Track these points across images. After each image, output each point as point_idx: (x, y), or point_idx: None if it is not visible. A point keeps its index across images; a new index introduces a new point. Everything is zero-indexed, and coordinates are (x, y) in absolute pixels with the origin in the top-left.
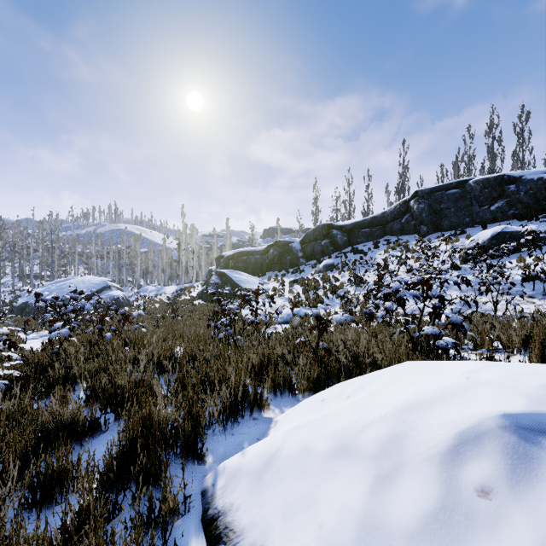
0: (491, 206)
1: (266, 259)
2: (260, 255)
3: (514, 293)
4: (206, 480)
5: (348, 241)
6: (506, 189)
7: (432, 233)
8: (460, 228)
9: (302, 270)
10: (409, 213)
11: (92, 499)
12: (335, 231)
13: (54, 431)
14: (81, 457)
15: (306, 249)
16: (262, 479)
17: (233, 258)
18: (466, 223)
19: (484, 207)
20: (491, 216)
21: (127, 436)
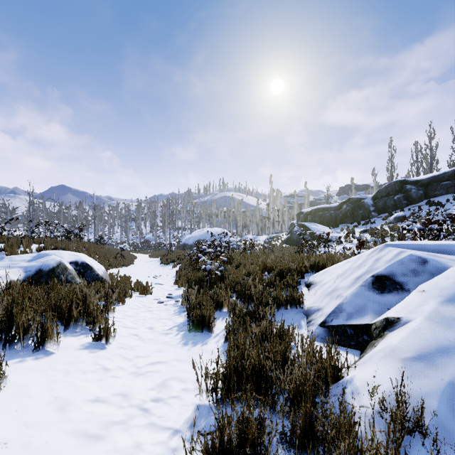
0: None
1: (339, 214)
2: (334, 210)
3: None
4: (305, 280)
5: (424, 194)
6: None
7: None
8: None
9: (373, 221)
10: None
11: (273, 277)
12: (409, 186)
13: (251, 270)
14: (263, 275)
15: (378, 204)
16: (323, 273)
17: (310, 214)
18: None
19: None
20: None
21: (279, 267)
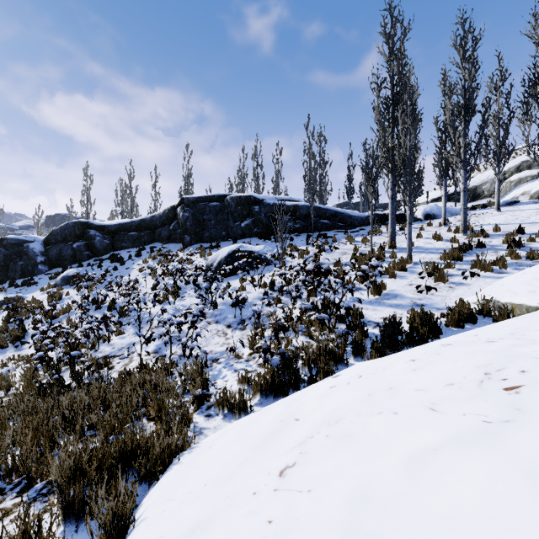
0: (242, 222)
1: None
2: None
3: (221, 321)
4: None
5: (112, 244)
6: (252, 209)
7: (195, 243)
8: (218, 241)
9: (33, 282)
10: (177, 220)
11: None
12: (93, 232)
13: None
14: None
15: (51, 252)
16: None
17: None
18: (223, 236)
19: (237, 223)
20: (242, 232)
21: None
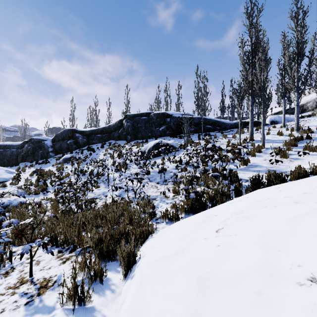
0: (160, 128)
1: (21, 152)
2: (16, 149)
3: (153, 180)
4: None
5: (87, 141)
6: (166, 120)
7: (133, 140)
8: (146, 138)
9: (48, 161)
10: (123, 127)
11: None
12: (78, 134)
13: None
14: None
15: (56, 146)
16: None
17: None
18: (149, 136)
19: (157, 128)
20: (160, 133)
21: None
